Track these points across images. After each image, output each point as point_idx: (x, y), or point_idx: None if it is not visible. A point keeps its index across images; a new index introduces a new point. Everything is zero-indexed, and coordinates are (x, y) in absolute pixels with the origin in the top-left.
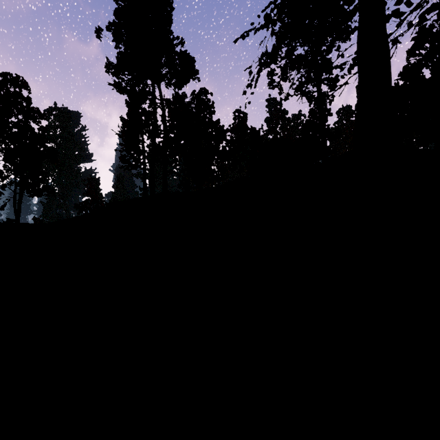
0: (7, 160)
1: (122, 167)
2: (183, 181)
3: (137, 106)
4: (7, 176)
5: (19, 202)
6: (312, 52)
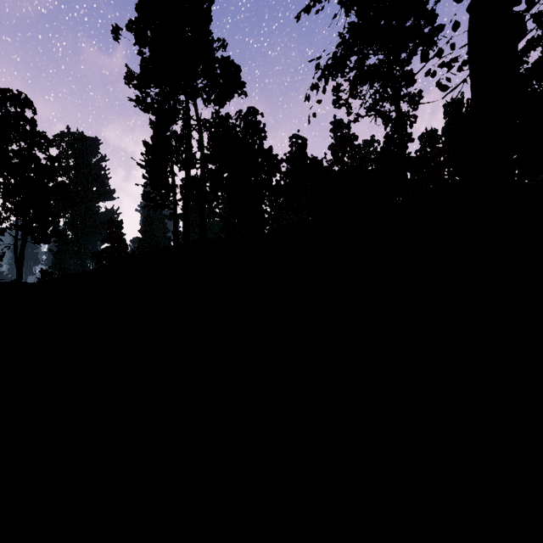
0: (6, 198)
1: (145, 207)
2: (226, 224)
3: (165, 128)
4: (7, 218)
5: (22, 250)
6: (389, 62)
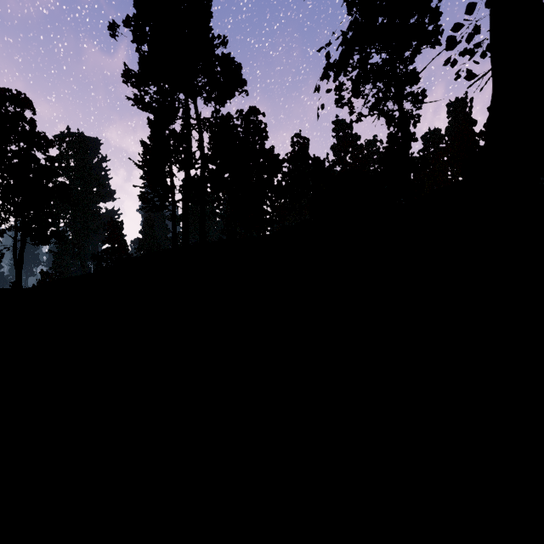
0: (5, 199)
1: (142, 208)
2: (227, 225)
3: (163, 127)
4: (6, 219)
5: (21, 252)
6: (392, 60)
